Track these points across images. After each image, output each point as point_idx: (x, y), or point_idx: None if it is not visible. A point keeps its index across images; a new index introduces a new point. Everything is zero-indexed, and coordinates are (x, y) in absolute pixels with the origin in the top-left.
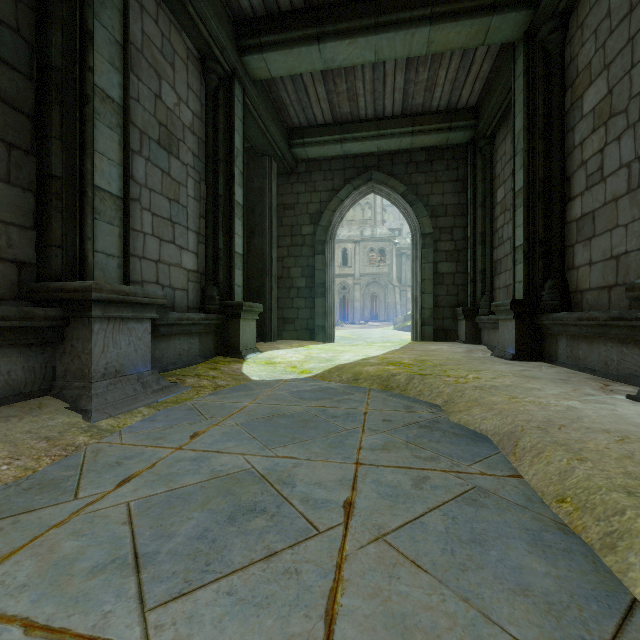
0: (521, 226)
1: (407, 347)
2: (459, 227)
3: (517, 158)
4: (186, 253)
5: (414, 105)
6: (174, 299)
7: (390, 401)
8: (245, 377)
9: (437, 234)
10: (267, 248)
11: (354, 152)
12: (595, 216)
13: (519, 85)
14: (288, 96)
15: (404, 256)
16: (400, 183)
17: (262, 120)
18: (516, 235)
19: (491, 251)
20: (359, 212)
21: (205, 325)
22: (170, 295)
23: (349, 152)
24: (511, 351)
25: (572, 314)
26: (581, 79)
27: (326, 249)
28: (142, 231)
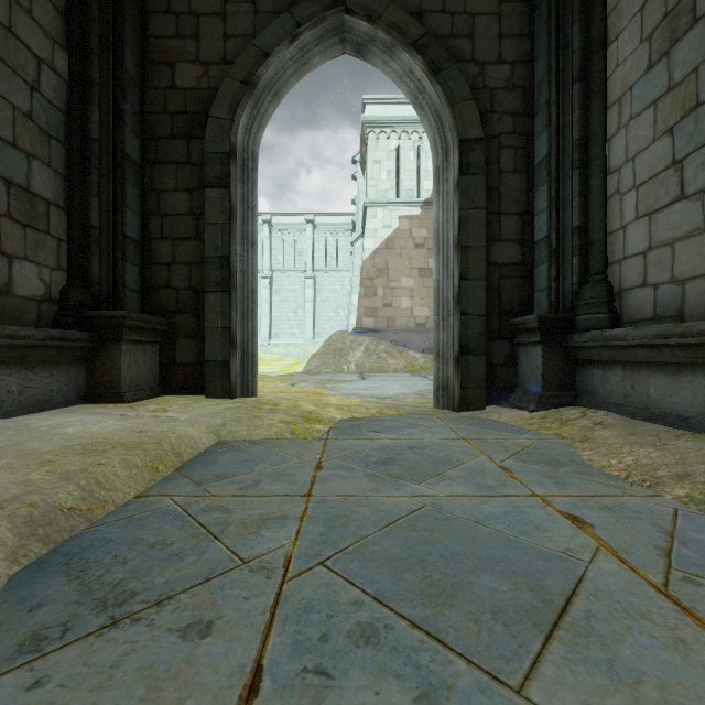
0: None
1: None
2: None
3: None
4: None
5: None
6: None
7: None
8: None
9: None
10: None
11: None
12: None
13: None
14: None
15: None
16: None
17: None
18: None
19: None
20: None
21: None
22: None
23: None
24: None
25: None
26: None
27: None
28: None
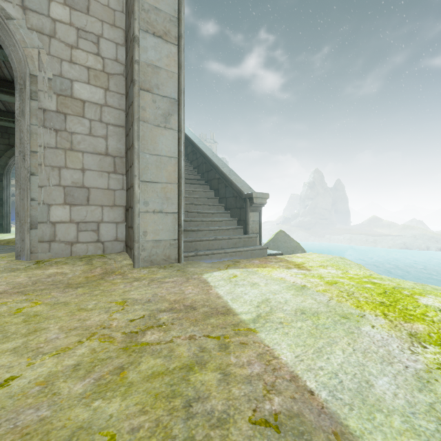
0: None
1: None
2: None
3: None
4: None
5: None
6: None
7: None
8: None
9: None
10: None
11: None
12: None
13: None
14: None
15: None
16: None
17: None
18: None
19: None
20: None
21: None
22: None
23: None
24: None
25: None
26: None
27: (3, 179)
28: None
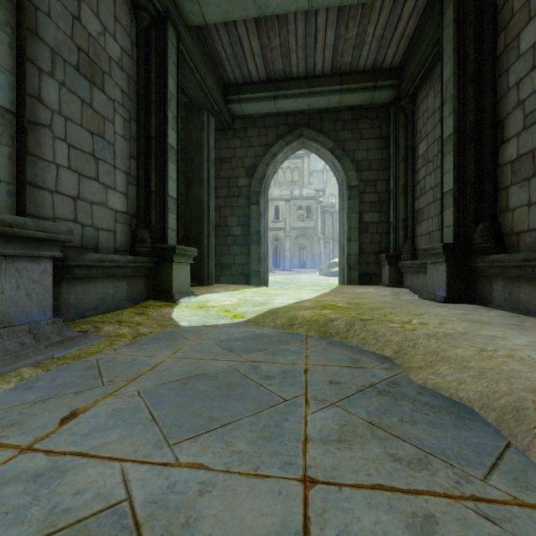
0: (450, 171)
1: (336, 290)
2: (382, 180)
3: (445, 106)
4: (113, 192)
5: (343, 64)
6: (98, 240)
7: (332, 352)
8: (173, 323)
9: (362, 187)
10: (205, 197)
11: (286, 109)
12: (535, 155)
13: (448, 34)
14: (224, 50)
15: (327, 213)
16: (328, 139)
17: (198, 71)
18: (444, 181)
19: (412, 201)
20: (289, 176)
21: (133, 268)
22: (92, 235)
23: (282, 109)
24: (441, 294)
25: (515, 255)
26: (517, 19)
27: (260, 200)
28: (54, 162)
